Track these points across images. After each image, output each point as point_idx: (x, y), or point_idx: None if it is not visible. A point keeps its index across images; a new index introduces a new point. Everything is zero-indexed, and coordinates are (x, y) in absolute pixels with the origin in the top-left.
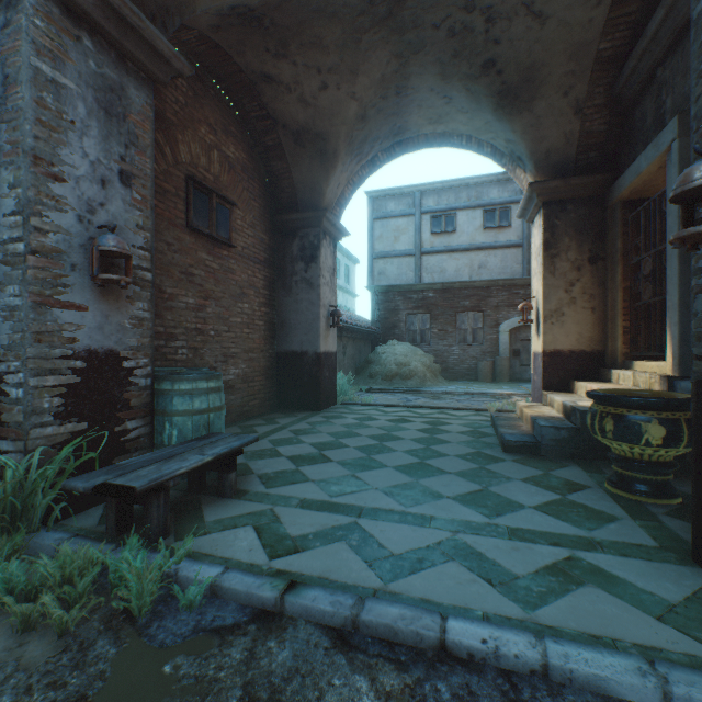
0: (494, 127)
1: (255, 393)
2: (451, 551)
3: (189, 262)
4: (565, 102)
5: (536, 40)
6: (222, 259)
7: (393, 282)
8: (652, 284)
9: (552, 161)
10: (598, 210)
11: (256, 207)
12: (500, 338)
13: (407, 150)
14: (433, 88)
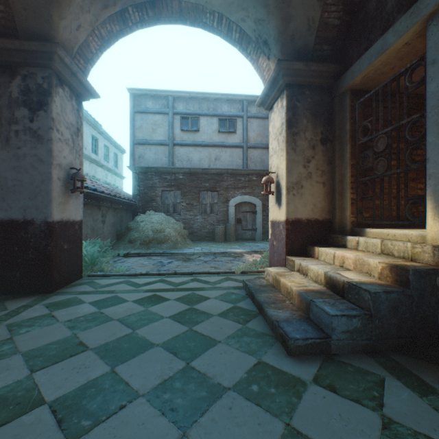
0: (246, 2)
1: None
2: None
3: None
4: None
5: None
6: None
7: (151, 164)
8: (388, 158)
9: (295, 46)
10: (327, 98)
11: None
12: (229, 210)
13: (161, 19)
14: None
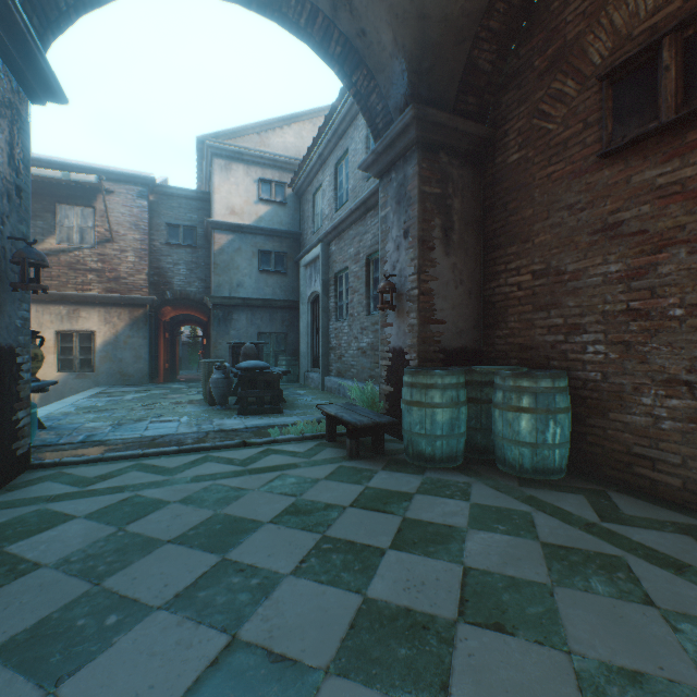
0: None
1: None
2: (175, 470)
3: (609, 209)
4: None
5: None
6: None
7: None
8: None
9: None
10: None
11: None
12: None
13: None
14: None
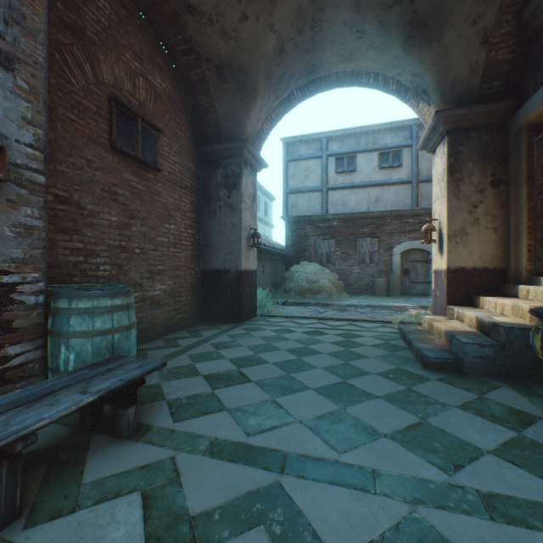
0: (401, 62)
1: (181, 307)
2: None
3: (112, 181)
4: (473, 31)
5: None
6: (147, 181)
7: (303, 213)
8: None
9: (457, 91)
10: (500, 136)
11: (182, 137)
12: (393, 259)
13: (319, 90)
14: (347, 21)
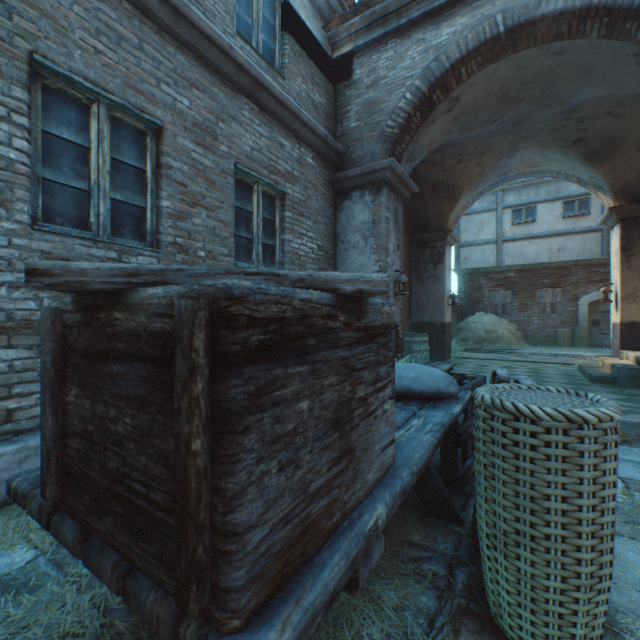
0: (579, 169)
1: None
2: None
3: None
4: (638, 155)
5: (614, 125)
6: None
7: (476, 265)
8: None
9: (627, 191)
10: None
11: (404, 232)
12: (579, 310)
13: (507, 182)
14: (534, 152)
